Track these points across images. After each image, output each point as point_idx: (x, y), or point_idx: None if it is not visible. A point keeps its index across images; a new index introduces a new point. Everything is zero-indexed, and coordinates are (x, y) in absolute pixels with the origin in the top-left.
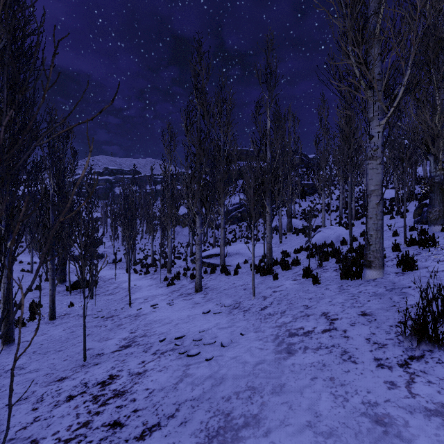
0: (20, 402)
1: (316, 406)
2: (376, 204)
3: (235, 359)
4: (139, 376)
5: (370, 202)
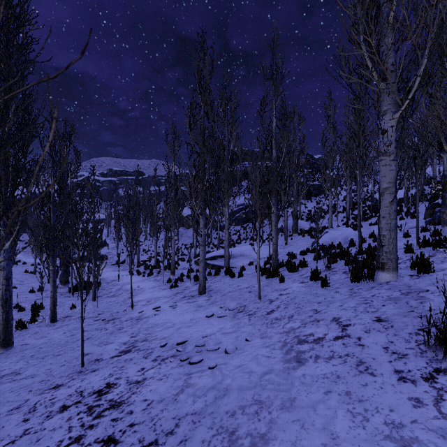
0: (11, 411)
1: (332, 425)
2: (389, 202)
3: (240, 367)
4: (138, 385)
5: (382, 200)
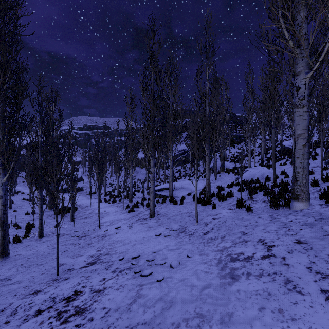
0: None
1: None
2: (302, 145)
3: (183, 281)
4: (99, 293)
5: (297, 144)
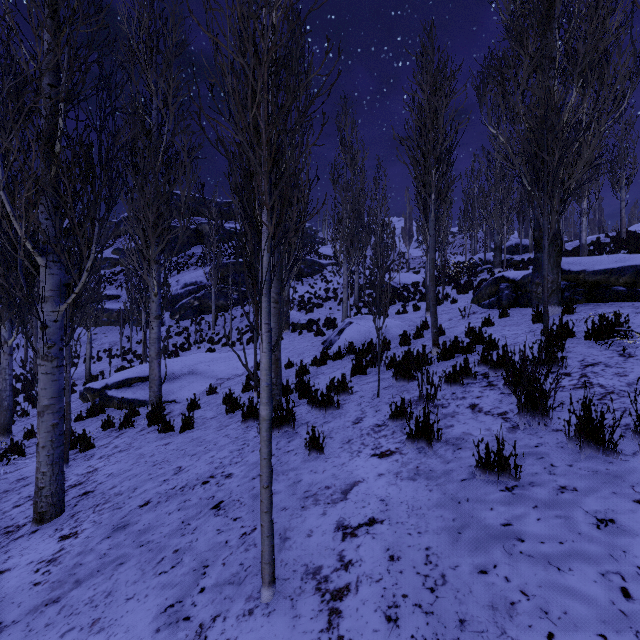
0: None
1: None
2: None
3: None
4: None
5: None
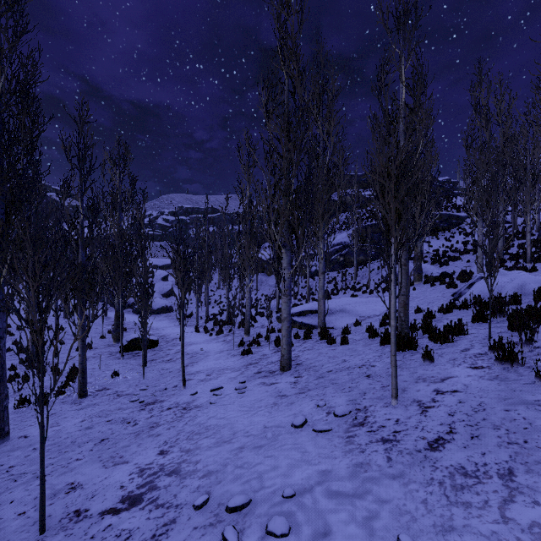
0: None
1: None
2: None
3: None
4: None
5: None
